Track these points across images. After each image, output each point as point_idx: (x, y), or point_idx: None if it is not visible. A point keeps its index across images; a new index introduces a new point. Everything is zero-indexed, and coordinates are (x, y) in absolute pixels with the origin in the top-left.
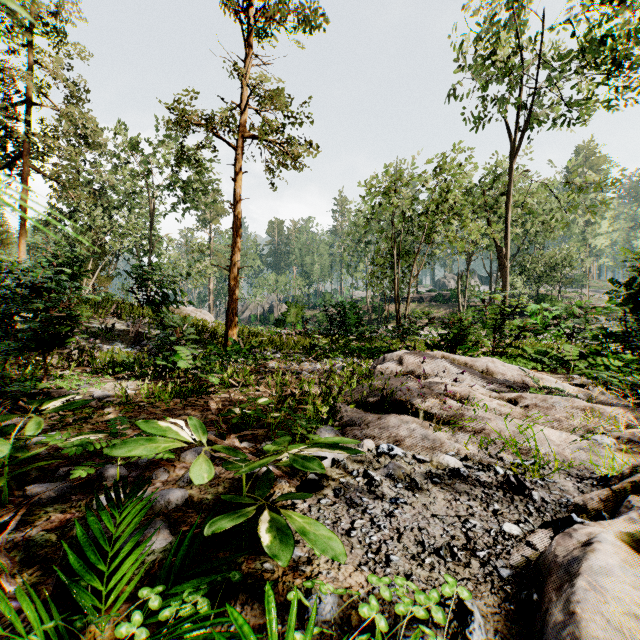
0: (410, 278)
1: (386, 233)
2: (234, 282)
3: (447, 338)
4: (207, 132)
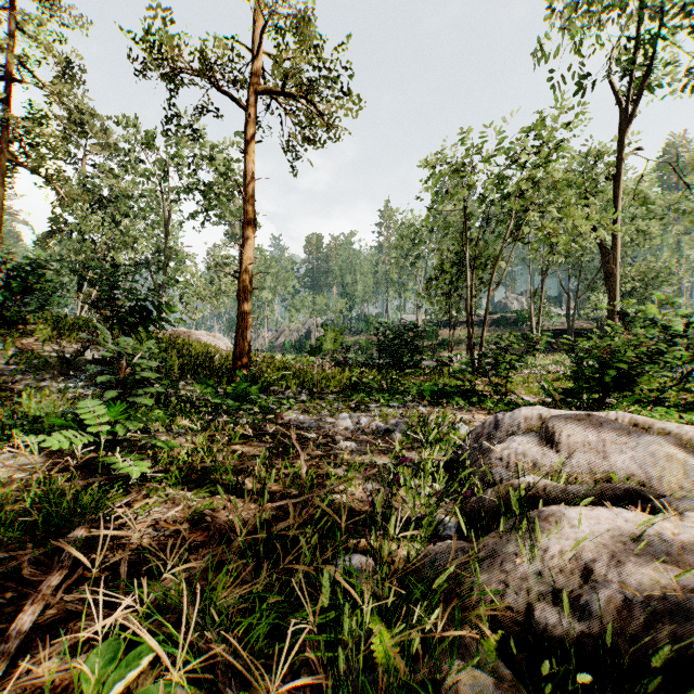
0: (489, 289)
1: (441, 244)
2: (245, 294)
3: (593, 378)
4: (202, 76)
